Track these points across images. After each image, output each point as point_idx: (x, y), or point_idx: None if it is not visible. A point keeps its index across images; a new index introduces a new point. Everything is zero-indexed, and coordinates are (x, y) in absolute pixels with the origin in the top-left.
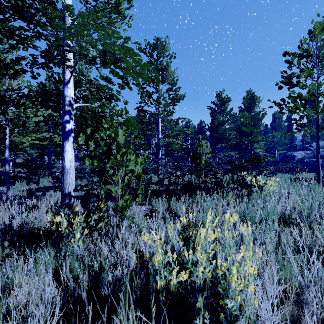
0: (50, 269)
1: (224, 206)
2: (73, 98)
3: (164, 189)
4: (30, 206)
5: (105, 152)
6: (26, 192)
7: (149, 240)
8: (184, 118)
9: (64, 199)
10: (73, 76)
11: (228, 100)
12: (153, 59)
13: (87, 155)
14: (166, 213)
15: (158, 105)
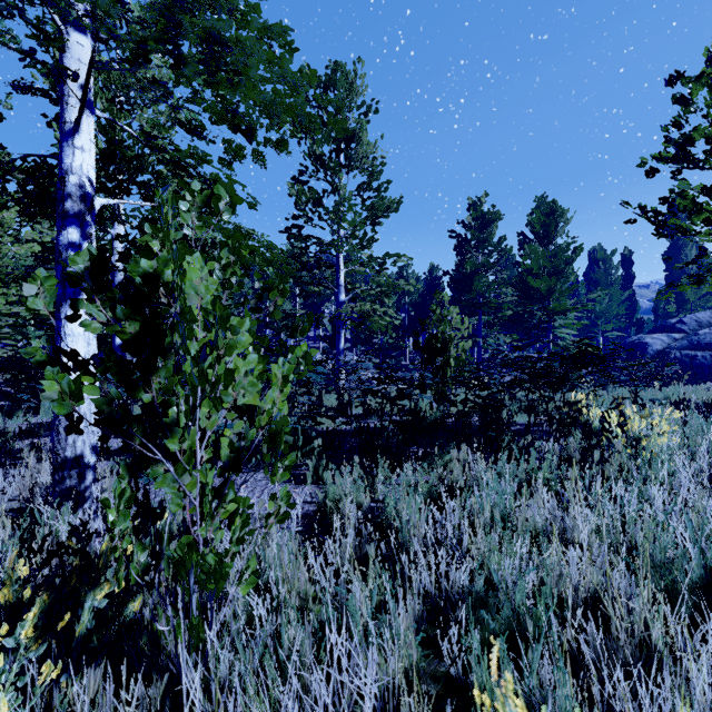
0: None
1: (551, 509)
2: (91, 181)
3: (355, 430)
4: None
5: (133, 342)
6: None
7: None
8: (399, 256)
9: (61, 478)
10: (91, 115)
11: (495, 218)
12: (325, 113)
13: (71, 354)
14: (368, 529)
15: (338, 223)
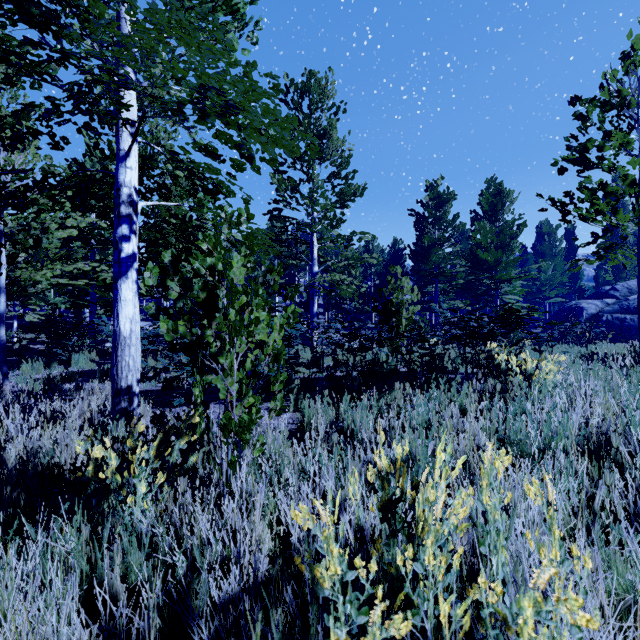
0: (78, 570)
1: (456, 416)
2: (136, 190)
3: (326, 376)
4: (46, 414)
5: (203, 303)
6: (42, 382)
7: (309, 524)
8: (364, 233)
9: (118, 401)
10: (136, 143)
11: (449, 198)
12: (301, 114)
13: (164, 310)
14: (333, 431)
15: (312, 207)
